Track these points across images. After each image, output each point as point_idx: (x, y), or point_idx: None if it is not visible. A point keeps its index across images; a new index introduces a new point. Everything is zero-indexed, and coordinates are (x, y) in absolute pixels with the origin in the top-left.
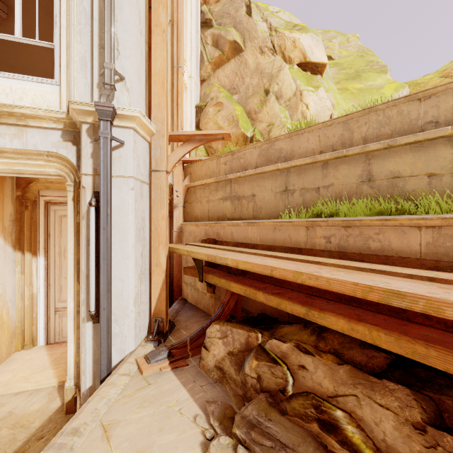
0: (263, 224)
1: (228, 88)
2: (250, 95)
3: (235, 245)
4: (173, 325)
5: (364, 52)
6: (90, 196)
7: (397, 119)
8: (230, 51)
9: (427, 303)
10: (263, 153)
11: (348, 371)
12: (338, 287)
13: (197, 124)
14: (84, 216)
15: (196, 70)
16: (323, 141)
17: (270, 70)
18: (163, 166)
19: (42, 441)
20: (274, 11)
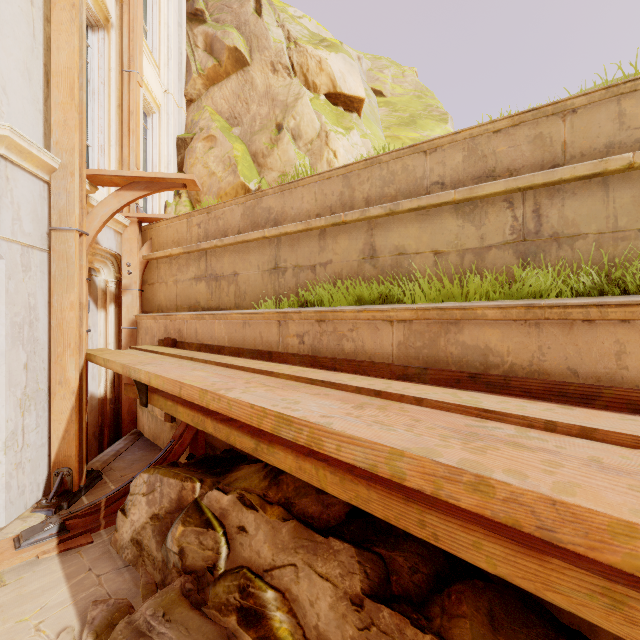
0: (231, 316)
1: (226, 117)
2: (258, 129)
3: (198, 348)
4: (96, 477)
5: (423, 93)
6: None
7: (402, 177)
8: (230, 62)
9: (310, 432)
10: (248, 212)
11: (292, 529)
12: (238, 412)
13: (179, 165)
14: None
15: (178, 83)
16: (320, 200)
17: (284, 97)
18: (71, 223)
19: None
20: (296, 16)
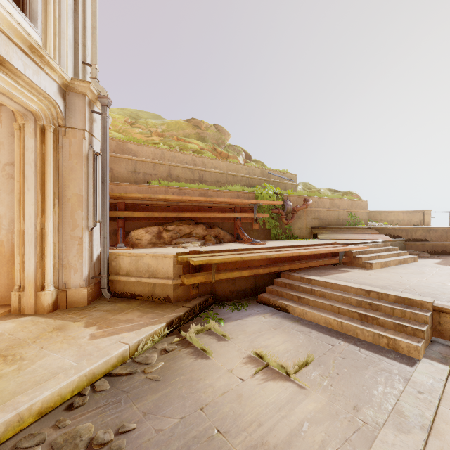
0: (141, 185)
1: None
2: None
3: None
4: None
5: None
6: (88, 146)
7: (178, 158)
8: None
9: (215, 199)
10: (120, 146)
11: (192, 225)
12: (201, 199)
13: None
14: (85, 159)
15: None
16: (153, 154)
17: None
18: None
19: (71, 314)
20: None
